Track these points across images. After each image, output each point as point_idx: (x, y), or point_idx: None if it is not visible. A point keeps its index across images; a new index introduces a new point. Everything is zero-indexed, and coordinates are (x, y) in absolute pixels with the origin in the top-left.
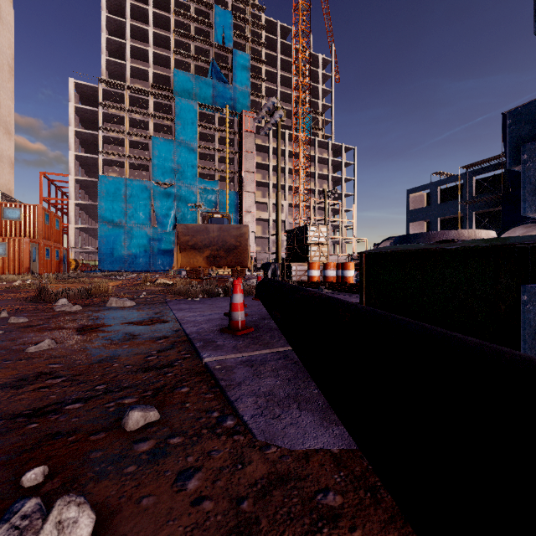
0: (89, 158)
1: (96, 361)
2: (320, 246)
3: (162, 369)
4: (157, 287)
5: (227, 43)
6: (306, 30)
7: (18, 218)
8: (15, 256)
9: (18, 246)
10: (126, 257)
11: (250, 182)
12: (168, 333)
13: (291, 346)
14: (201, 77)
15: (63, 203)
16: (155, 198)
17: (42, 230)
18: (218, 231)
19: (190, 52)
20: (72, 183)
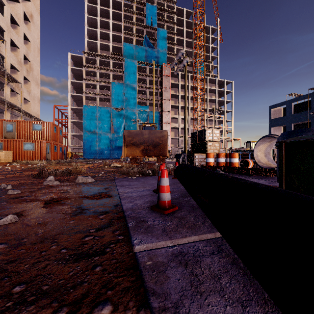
0: (78, 96)
1: (40, 240)
2: (214, 142)
3: (92, 258)
4: (111, 169)
5: (153, 24)
6: (201, 11)
7: (40, 129)
8: (38, 150)
9: (40, 145)
10: (98, 151)
11: (167, 106)
12: (109, 208)
13: (234, 249)
14: (139, 46)
15: (65, 121)
16: (113, 117)
17: (52, 136)
18: (148, 134)
19: (132, 32)
20: (69, 110)
